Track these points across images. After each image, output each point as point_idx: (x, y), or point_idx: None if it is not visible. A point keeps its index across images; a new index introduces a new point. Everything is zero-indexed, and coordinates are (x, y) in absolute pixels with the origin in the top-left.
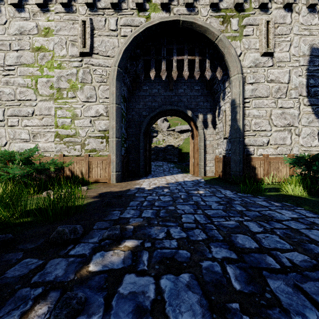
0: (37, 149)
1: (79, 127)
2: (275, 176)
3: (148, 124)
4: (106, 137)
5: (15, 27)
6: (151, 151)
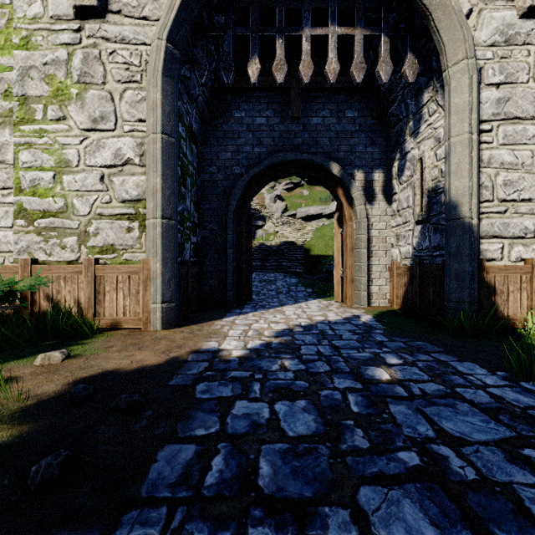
0: None
1: (73, 193)
2: None
3: (246, 194)
4: (140, 217)
5: None
6: (253, 253)
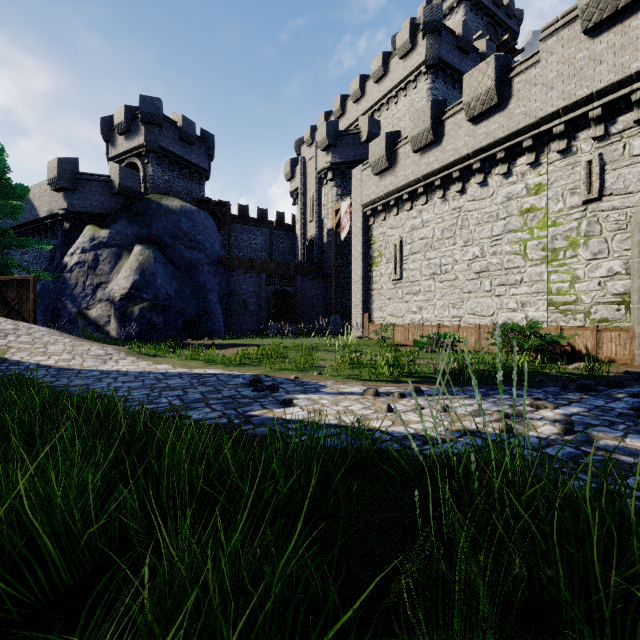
0: (534, 321)
1: (580, 292)
2: None
3: None
4: (625, 303)
5: (502, 195)
6: None
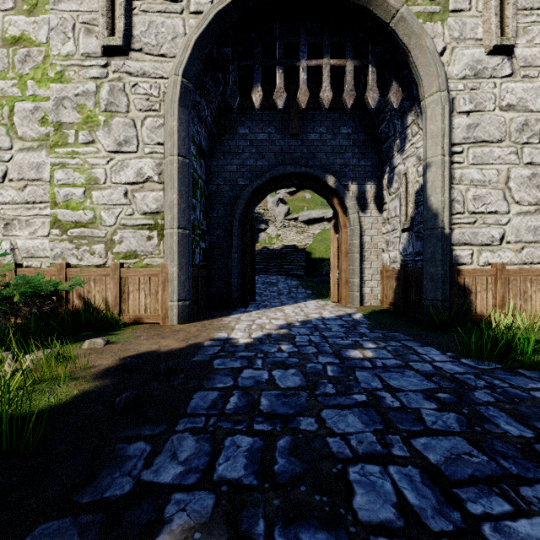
0: (3, 253)
1: (100, 206)
2: (518, 309)
3: (249, 204)
4: (158, 227)
5: None
6: (256, 257)
